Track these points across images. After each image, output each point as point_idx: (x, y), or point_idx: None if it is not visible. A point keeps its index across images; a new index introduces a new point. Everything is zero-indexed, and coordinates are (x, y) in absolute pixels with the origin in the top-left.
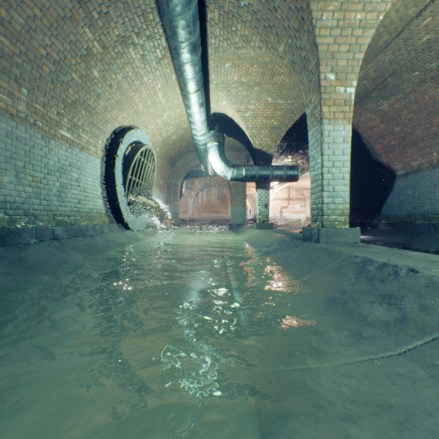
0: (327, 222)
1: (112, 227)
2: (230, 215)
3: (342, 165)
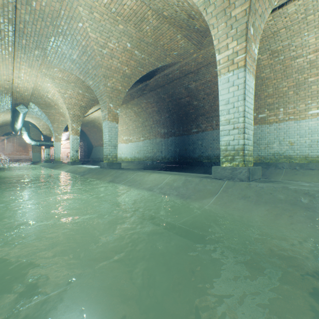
0: (56, 160)
1: None
2: (32, 157)
3: (60, 150)
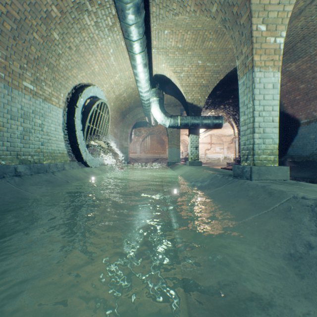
0: (258, 161)
1: (73, 164)
2: (168, 155)
3: (272, 109)
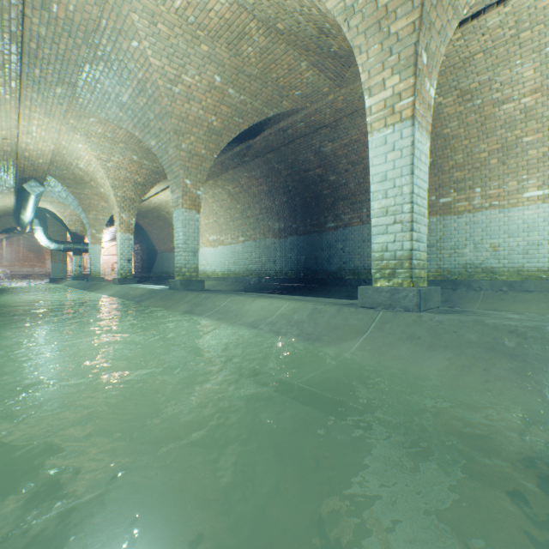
0: (94, 275)
1: None
2: (52, 271)
3: (99, 258)
